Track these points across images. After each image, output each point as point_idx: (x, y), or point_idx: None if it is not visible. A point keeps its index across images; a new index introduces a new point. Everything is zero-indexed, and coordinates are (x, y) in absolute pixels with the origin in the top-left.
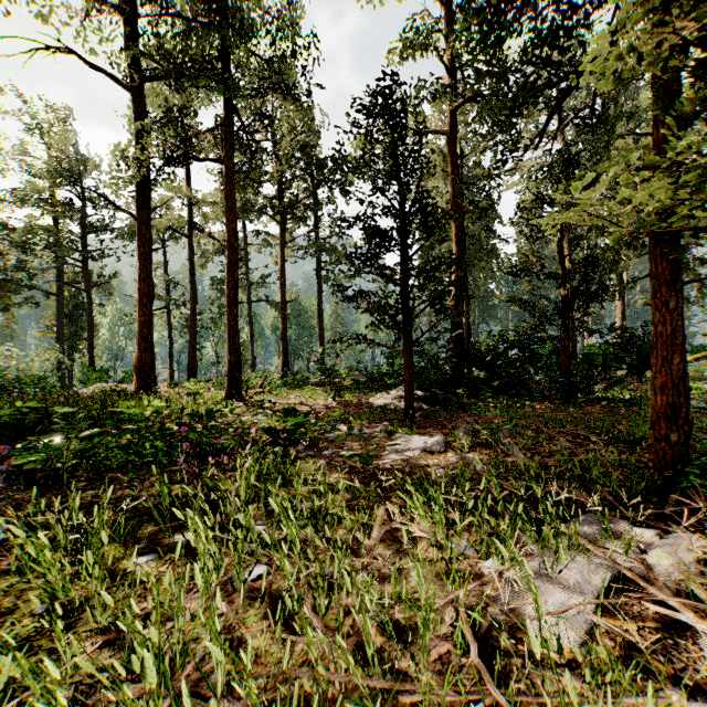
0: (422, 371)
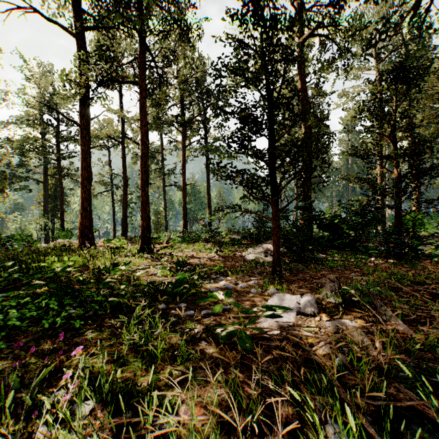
0: (285, 233)
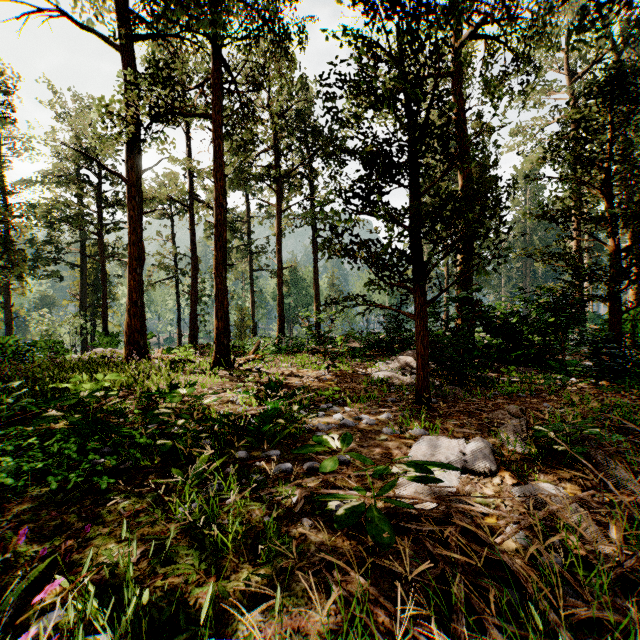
0: (435, 340)
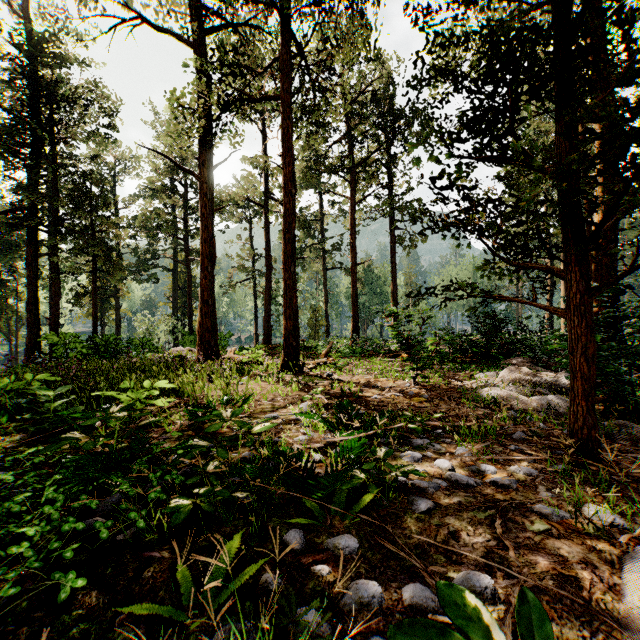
0: None
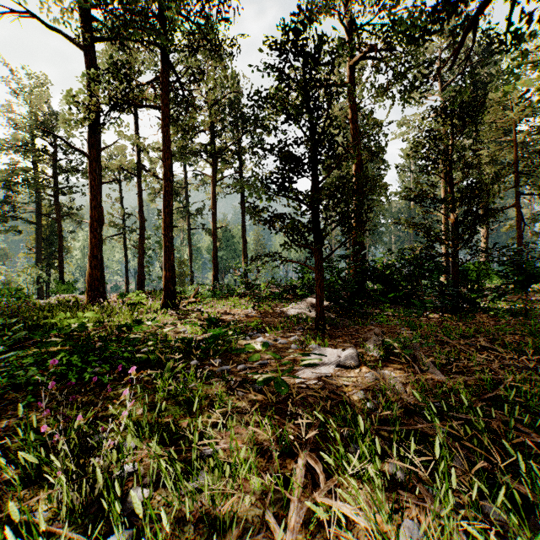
0: (331, 285)
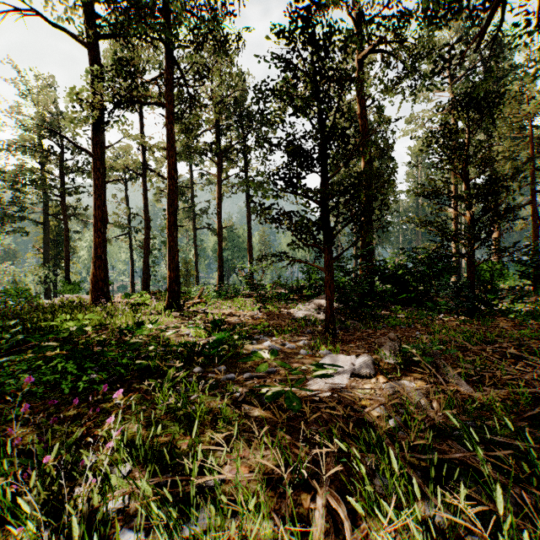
0: (340, 286)
